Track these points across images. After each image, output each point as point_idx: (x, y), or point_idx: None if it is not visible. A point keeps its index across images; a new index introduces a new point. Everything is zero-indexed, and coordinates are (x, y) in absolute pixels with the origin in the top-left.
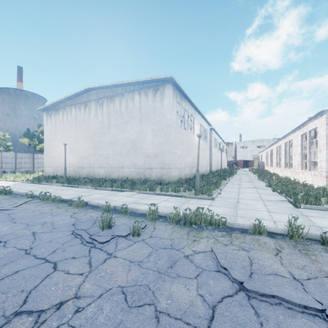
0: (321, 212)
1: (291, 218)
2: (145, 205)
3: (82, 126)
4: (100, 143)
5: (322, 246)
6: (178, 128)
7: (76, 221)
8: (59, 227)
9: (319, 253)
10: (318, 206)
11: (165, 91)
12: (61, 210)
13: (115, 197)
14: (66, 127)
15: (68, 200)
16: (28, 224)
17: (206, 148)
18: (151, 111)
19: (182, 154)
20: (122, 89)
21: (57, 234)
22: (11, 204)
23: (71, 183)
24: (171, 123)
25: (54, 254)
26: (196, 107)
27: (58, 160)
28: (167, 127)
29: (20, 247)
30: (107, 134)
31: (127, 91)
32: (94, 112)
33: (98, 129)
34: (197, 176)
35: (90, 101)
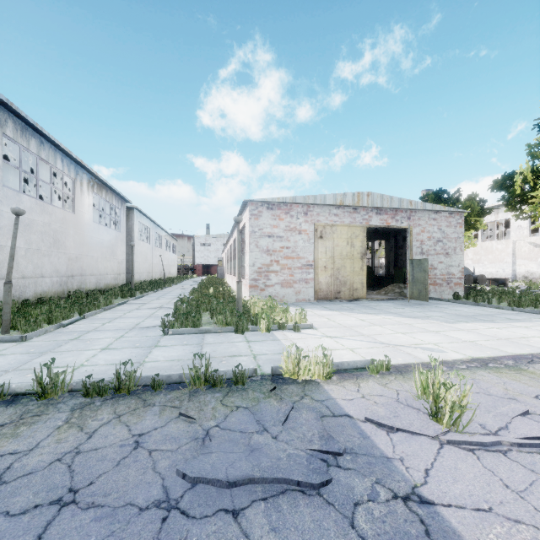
0: (187, 338)
1: (122, 355)
2: None
3: None
4: None
5: (83, 399)
6: (11, 194)
7: None
8: None
9: (51, 416)
10: (189, 328)
11: None
12: None
13: None
14: None
15: None
16: None
17: (118, 242)
18: None
19: (26, 248)
20: None
21: None
22: None
23: None
24: None
25: None
26: (78, 160)
27: None
28: None
29: None
30: None
31: None
32: None
33: None
34: (4, 294)
35: None
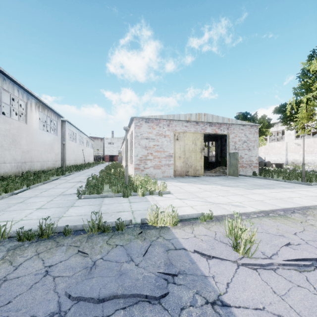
0: (92, 200)
1: (49, 212)
2: None
3: None
4: None
5: (17, 243)
6: None
7: None
8: None
9: None
10: (94, 195)
11: None
12: None
13: None
14: None
15: None
16: None
17: (55, 141)
18: None
19: None
20: None
21: None
22: None
23: None
24: None
25: None
26: (28, 91)
27: None
28: None
29: None
30: None
31: None
32: None
33: None
34: None
35: None
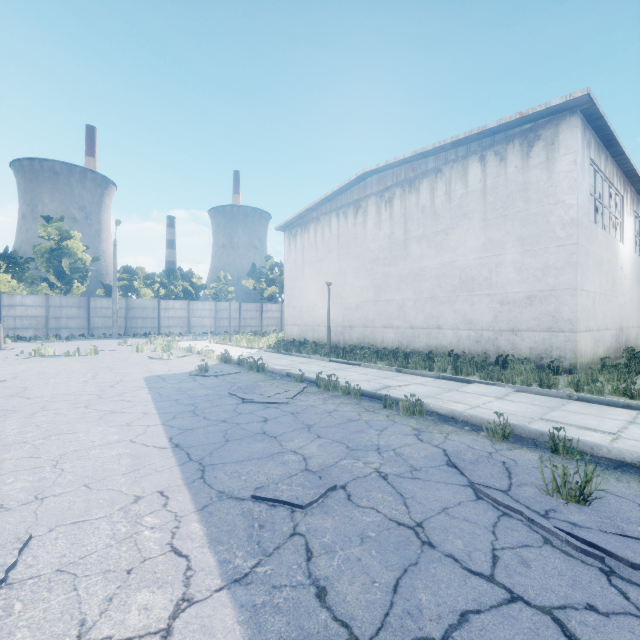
0: None
1: None
2: (586, 432)
3: (350, 248)
4: (387, 278)
5: None
6: (592, 228)
7: (451, 456)
8: (423, 468)
9: None
10: None
11: (561, 138)
12: (380, 417)
13: (464, 395)
14: (321, 253)
15: (375, 395)
16: (349, 446)
17: None
18: (516, 194)
19: (599, 293)
20: (437, 160)
21: (442, 492)
22: (279, 391)
23: (345, 357)
24: (578, 215)
25: (508, 571)
26: (632, 168)
27: (307, 313)
28: (568, 228)
29: (390, 514)
30: (403, 258)
31: (450, 162)
32: (374, 218)
33: (383, 251)
34: None
35: (367, 197)
